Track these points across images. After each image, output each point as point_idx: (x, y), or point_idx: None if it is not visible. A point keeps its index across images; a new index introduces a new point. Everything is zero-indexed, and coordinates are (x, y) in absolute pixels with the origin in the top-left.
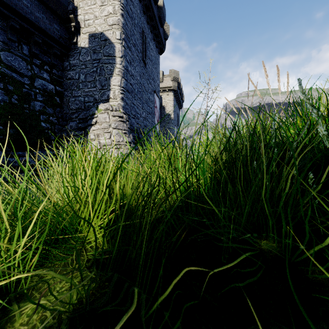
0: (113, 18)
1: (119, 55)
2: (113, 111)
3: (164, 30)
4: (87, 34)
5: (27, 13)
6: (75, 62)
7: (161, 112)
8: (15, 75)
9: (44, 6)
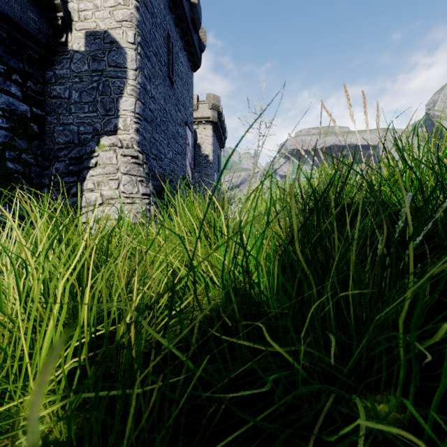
0: (124, 11)
1: (132, 67)
2: (124, 149)
3: (199, 37)
4: (82, 31)
5: None
6: (63, 72)
7: (196, 152)
8: None
9: None
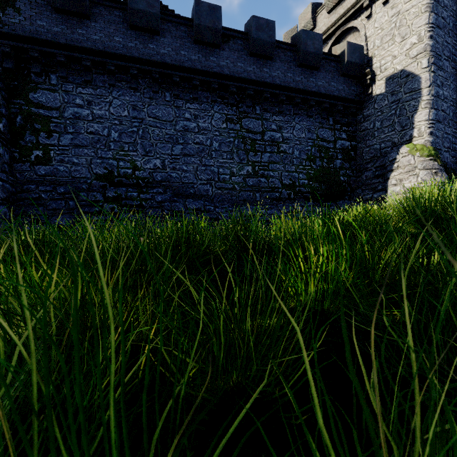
0: (418, 47)
1: (425, 86)
2: (419, 151)
3: None
4: (383, 79)
5: (334, 92)
6: (369, 112)
7: None
8: (325, 144)
9: (344, 77)
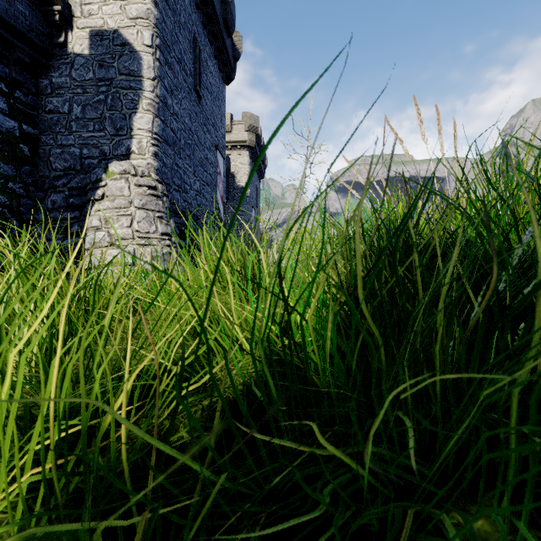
0: (139, 6)
1: (148, 75)
2: (138, 177)
3: (233, 42)
4: (86, 30)
5: None
6: (62, 81)
7: (229, 184)
8: None
9: None
